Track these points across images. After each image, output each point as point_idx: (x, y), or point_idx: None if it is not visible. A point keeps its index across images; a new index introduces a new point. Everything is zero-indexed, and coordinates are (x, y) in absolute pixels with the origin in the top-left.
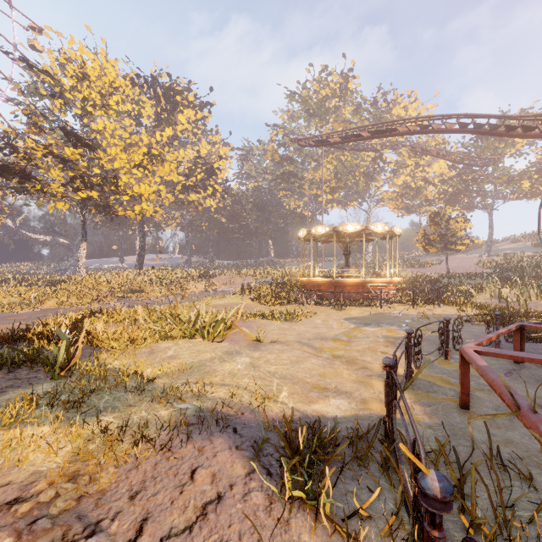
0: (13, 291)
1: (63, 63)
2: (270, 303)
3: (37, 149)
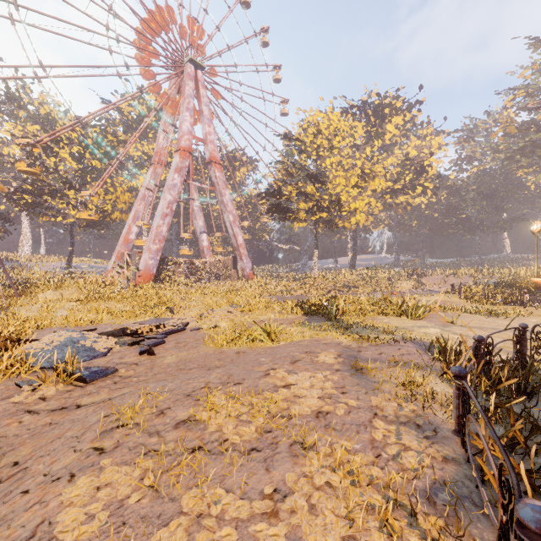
0: (279, 283)
1: (306, 129)
2: (481, 302)
3: (293, 192)
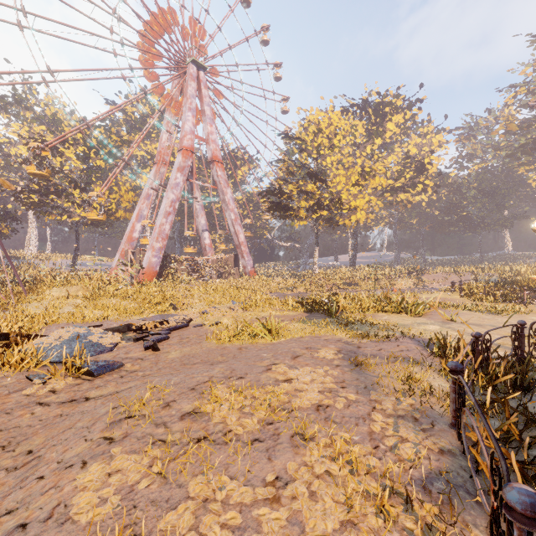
0: (280, 281)
1: (306, 128)
2: (481, 300)
3: (294, 190)
